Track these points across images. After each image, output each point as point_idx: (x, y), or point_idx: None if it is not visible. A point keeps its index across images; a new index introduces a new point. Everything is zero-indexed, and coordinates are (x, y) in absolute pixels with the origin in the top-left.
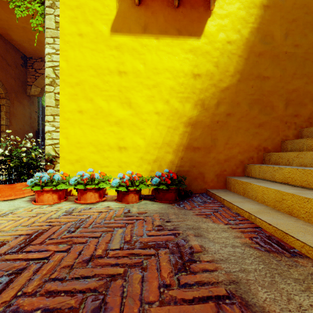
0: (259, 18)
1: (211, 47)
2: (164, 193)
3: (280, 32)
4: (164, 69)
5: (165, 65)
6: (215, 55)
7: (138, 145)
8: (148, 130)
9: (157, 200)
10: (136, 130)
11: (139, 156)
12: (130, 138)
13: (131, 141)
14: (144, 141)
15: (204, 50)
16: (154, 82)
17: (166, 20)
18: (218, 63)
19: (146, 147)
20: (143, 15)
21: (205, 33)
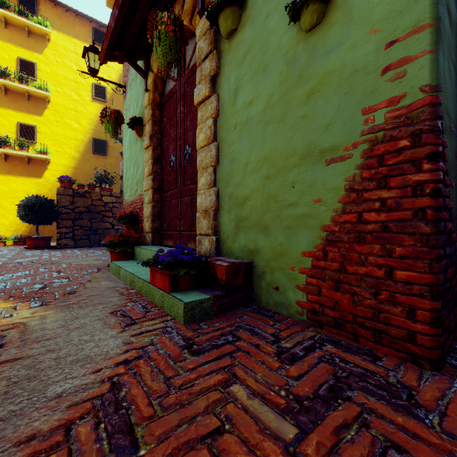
0: (73, 173)
1: (47, 182)
2: (17, 242)
3: (84, 179)
4: (21, 190)
5: (21, 189)
6: (50, 186)
7: (5, 224)
8: (11, 217)
9: (14, 245)
10: (4, 217)
11: (6, 228)
12: (0, 220)
13: (1, 222)
14: (9, 222)
15: (43, 184)
16: (15, 196)
17: (22, 169)
18: (51, 189)
19: (10, 224)
20: (8, 166)
21: (44, 176)
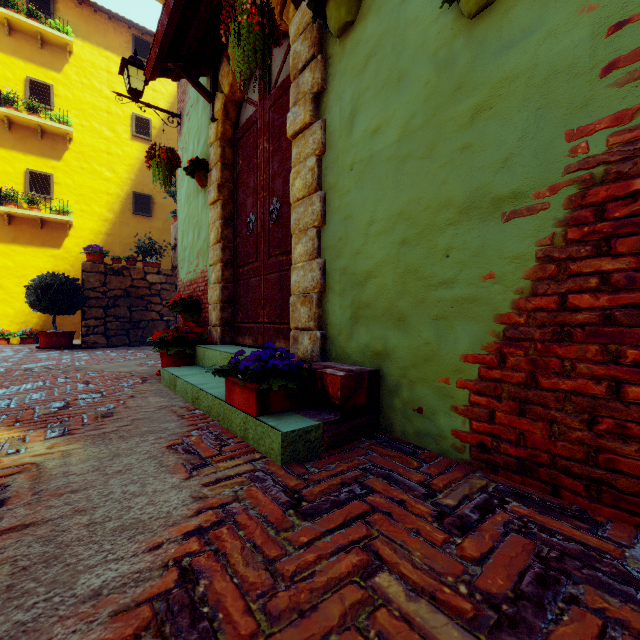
0: (104, 241)
1: (68, 255)
2: (26, 340)
3: (120, 249)
4: (31, 266)
5: (32, 264)
6: (72, 260)
7: (9, 313)
8: (17, 303)
9: (21, 344)
10: (7, 304)
11: (9, 320)
12: (2, 308)
13: (3, 310)
14: (14, 310)
15: (63, 257)
16: (23, 274)
17: (32, 236)
18: (74, 265)
19: (16, 314)
20: (13, 232)
21: (64, 246)
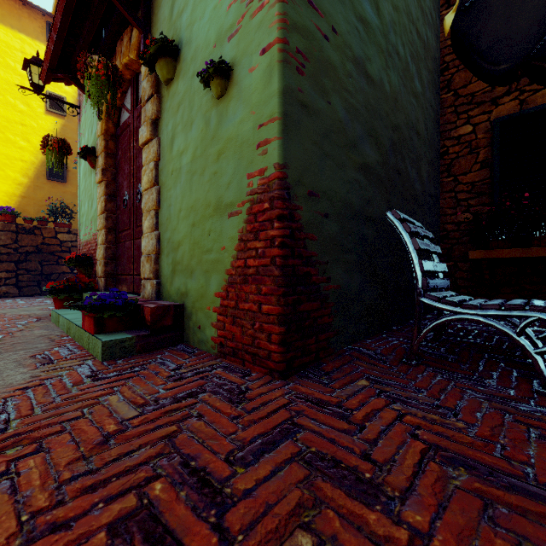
0: (19, 202)
1: None
2: None
3: (34, 210)
4: None
5: None
6: None
7: None
8: None
9: None
10: None
11: None
12: None
13: None
14: None
15: None
16: None
17: None
18: None
19: None
20: None
21: None
